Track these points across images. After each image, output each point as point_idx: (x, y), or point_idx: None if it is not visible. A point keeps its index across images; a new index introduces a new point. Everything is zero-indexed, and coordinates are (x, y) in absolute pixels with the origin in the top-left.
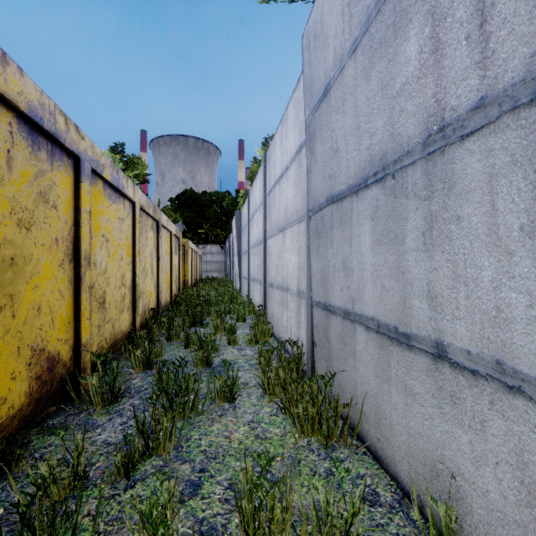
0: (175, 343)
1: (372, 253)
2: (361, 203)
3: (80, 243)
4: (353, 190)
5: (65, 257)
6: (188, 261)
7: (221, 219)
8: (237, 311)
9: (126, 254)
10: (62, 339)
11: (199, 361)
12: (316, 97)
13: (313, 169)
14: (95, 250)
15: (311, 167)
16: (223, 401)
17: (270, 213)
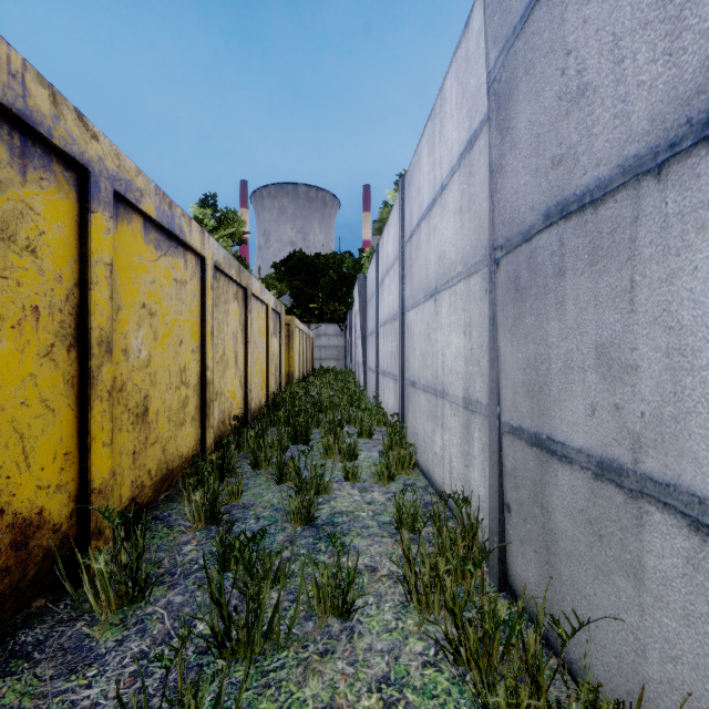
0: (264, 473)
1: None
2: (679, 193)
3: (89, 316)
4: (642, 167)
5: (58, 341)
6: (294, 346)
7: (339, 288)
8: (359, 422)
9: (190, 335)
10: (50, 485)
11: (294, 515)
12: (519, 7)
13: (507, 162)
14: (126, 329)
15: (501, 161)
16: (329, 613)
17: (412, 270)
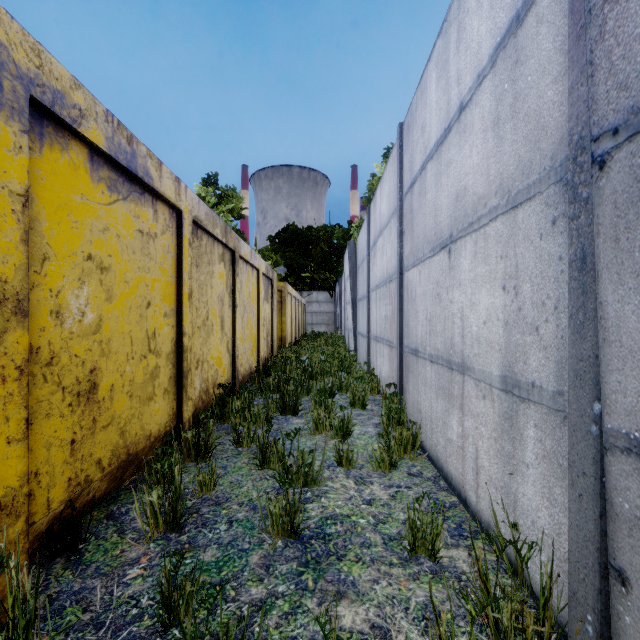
0: (246, 452)
1: None
2: None
3: None
4: None
5: None
6: (287, 312)
7: (330, 258)
8: (352, 391)
9: (162, 297)
10: None
11: (274, 526)
12: None
13: None
14: (58, 285)
15: None
16: None
17: (413, 223)
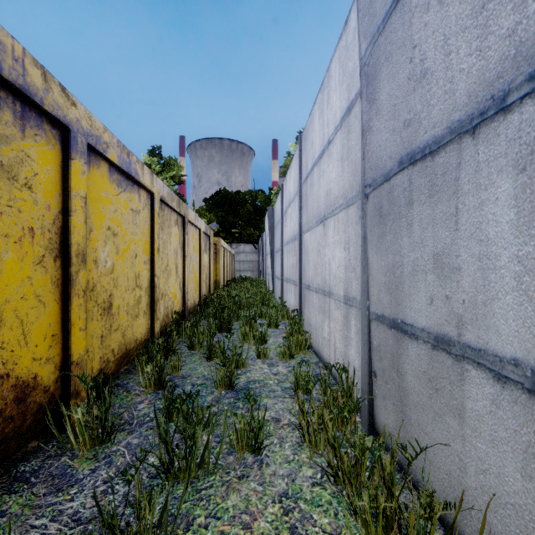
0: (197, 353)
1: (519, 236)
2: (486, 147)
3: (70, 235)
4: (462, 129)
5: (47, 253)
6: (220, 260)
7: (254, 217)
8: (269, 316)
9: (143, 251)
10: (41, 358)
11: (220, 382)
12: (381, 13)
13: (374, 124)
14: (96, 245)
15: (369, 123)
16: (245, 450)
17: (307, 203)
